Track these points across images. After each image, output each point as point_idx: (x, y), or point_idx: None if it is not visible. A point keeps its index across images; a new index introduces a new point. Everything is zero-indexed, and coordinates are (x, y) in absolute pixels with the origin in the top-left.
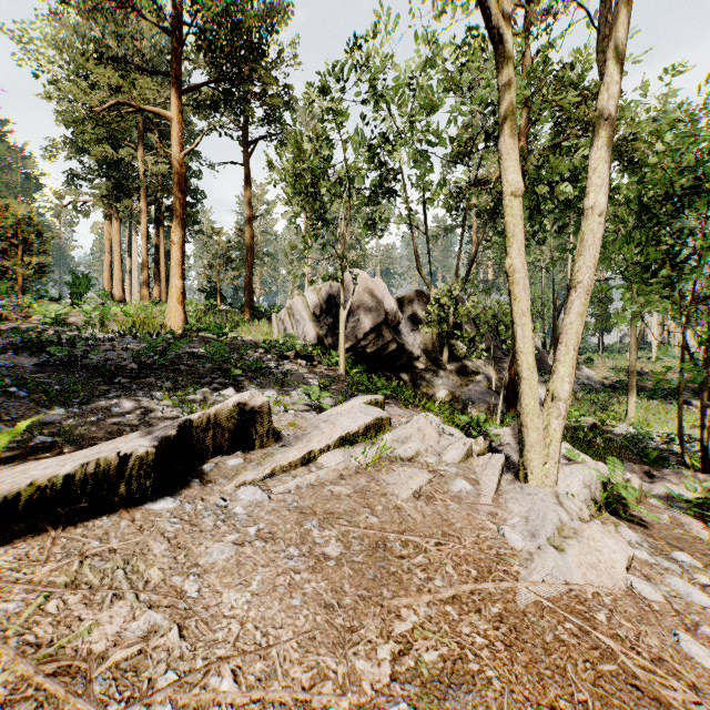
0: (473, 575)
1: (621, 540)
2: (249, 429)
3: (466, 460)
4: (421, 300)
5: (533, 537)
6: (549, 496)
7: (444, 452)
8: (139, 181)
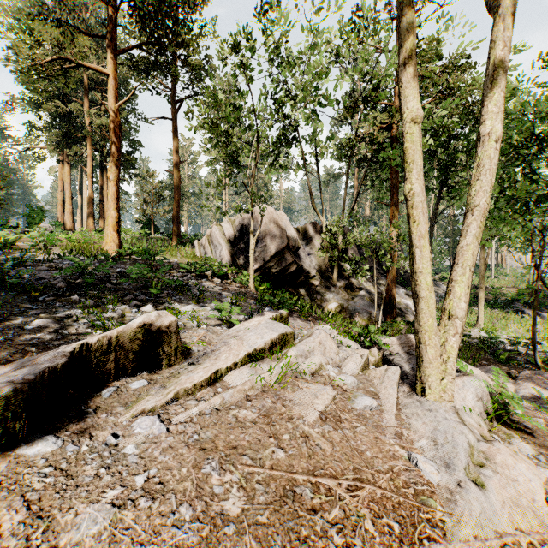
0: (396, 531)
1: (526, 460)
2: (155, 349)
3: (364, 372)
4: (315, 230)
5: (446, 467)
6: (449, 412)
7: (343, 363)
8: (85, 131)
